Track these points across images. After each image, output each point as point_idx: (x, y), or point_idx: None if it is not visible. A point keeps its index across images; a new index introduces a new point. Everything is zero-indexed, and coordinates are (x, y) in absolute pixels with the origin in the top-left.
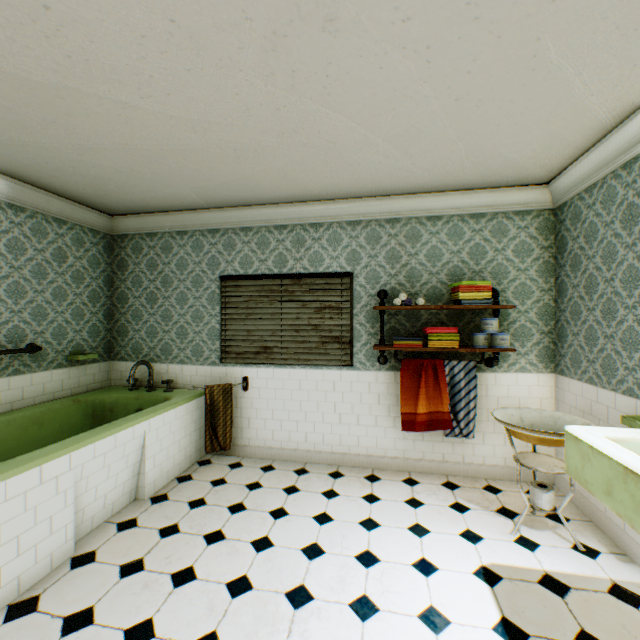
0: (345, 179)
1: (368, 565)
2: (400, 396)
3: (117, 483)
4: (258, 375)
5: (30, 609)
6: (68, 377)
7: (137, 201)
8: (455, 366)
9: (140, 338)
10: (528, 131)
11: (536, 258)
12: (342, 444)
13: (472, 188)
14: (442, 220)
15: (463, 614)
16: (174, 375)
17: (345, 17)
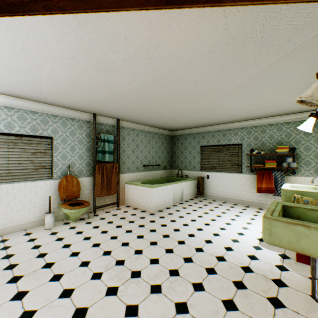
0: (236, 118)
1: (236, 216)
2: (256, 182)
3: (178, 195)
4: (211, 174)
5: (169, 208)
6: (163, 172)
7: (179, 128)
8: (276, 173)
9: (178, 163)
10: (287, 105)
11: (313, 136)
12: (238, 197)
13: (284, 114)
14: (274, 125)
15: (256, 224)
16: (187, 174)
17: (225, 105)
